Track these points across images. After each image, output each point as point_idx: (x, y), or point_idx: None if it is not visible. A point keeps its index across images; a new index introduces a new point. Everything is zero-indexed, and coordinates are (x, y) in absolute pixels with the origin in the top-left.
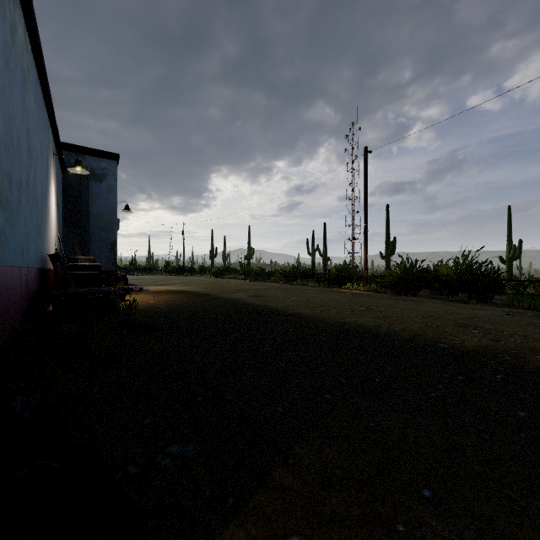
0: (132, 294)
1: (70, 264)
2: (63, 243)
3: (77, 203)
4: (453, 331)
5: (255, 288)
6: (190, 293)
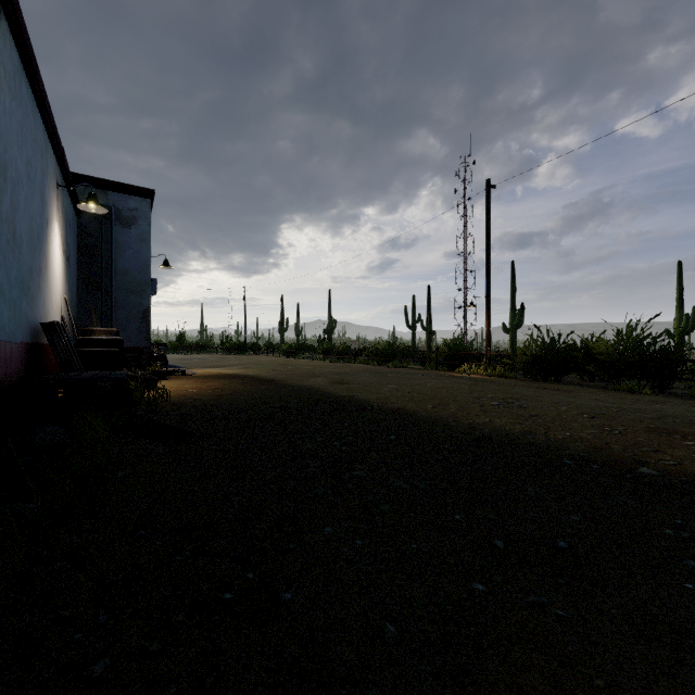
0: (169, 380)
1: (80, 338)
2: (78, 310)
3: (96, 256)
4: (651, 441)
5: (337, 372)
6: (248, 378)
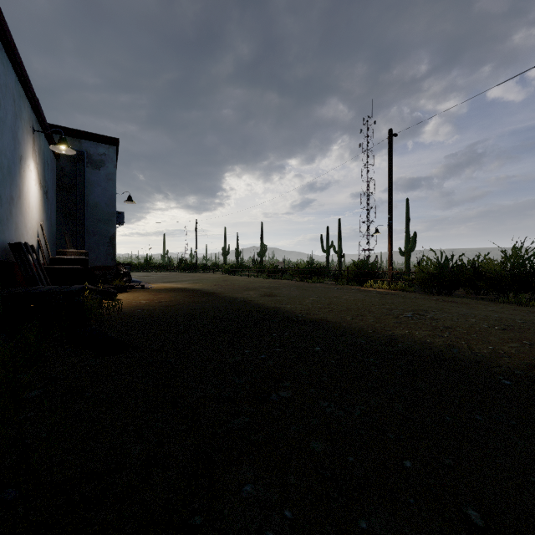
0: (128, 293)
1: (51, 257)
2: (57, 236)
3: (72, 192)
4: None
5: (267, 286)
6: (194, 291)
